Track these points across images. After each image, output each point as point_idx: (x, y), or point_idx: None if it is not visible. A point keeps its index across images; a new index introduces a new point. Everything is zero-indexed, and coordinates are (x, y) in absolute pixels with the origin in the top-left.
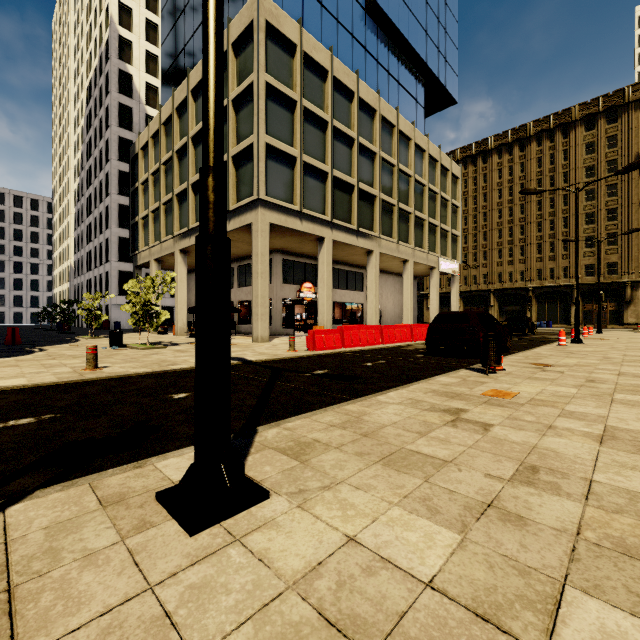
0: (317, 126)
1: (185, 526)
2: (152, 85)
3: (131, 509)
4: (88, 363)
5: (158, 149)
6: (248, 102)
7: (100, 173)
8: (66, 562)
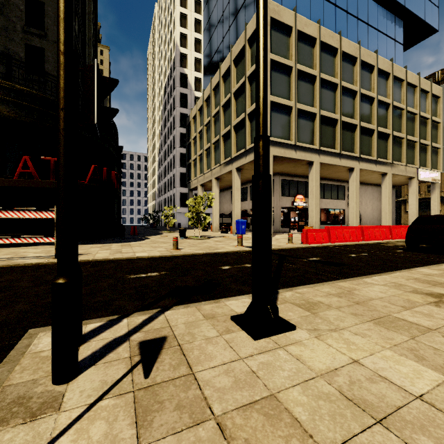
0: (307, 81)
1: (251, 334)
2: (198, 78)
3: (220, 322)
4: (173, 246)
5: (202, 117)
6: None
7: (170, 136)
8: (198, 339)
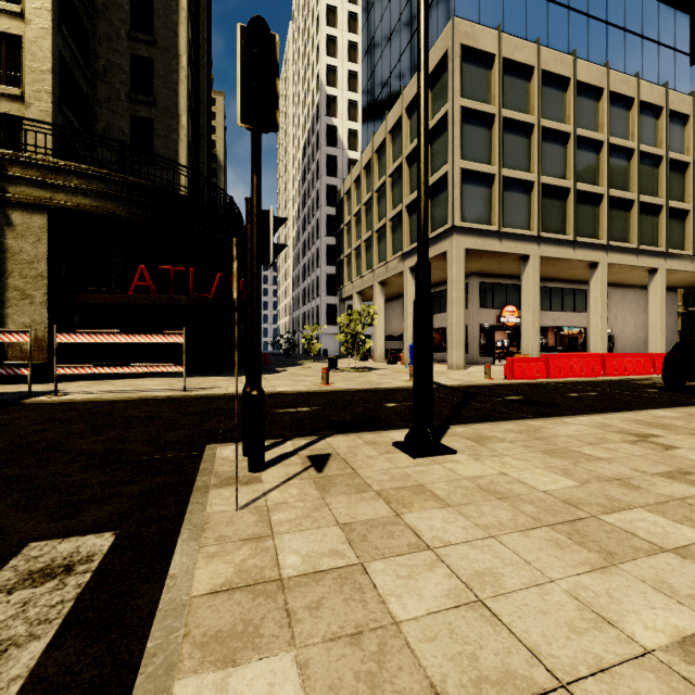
0: (520, 133)
1: (410, 454)
2: (352, 130)
3: (381, 447)
4: (323, 379)
5: (359, 191)
6: (442, 131)
7: (312, 220)
8: (360, 456)
